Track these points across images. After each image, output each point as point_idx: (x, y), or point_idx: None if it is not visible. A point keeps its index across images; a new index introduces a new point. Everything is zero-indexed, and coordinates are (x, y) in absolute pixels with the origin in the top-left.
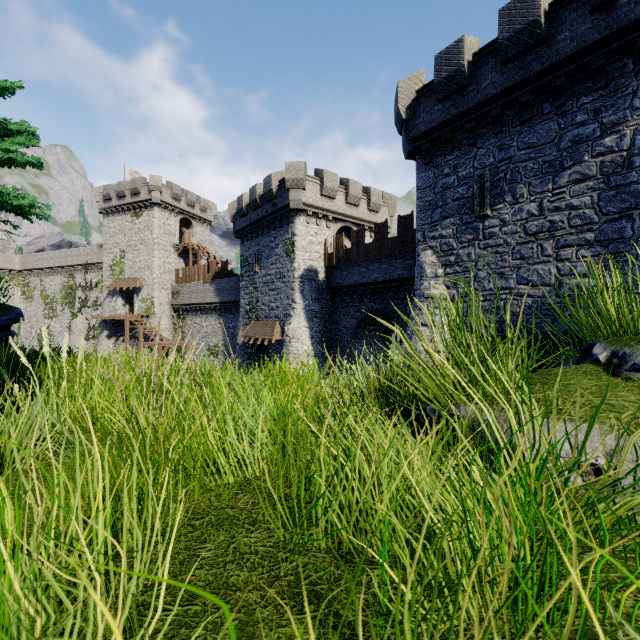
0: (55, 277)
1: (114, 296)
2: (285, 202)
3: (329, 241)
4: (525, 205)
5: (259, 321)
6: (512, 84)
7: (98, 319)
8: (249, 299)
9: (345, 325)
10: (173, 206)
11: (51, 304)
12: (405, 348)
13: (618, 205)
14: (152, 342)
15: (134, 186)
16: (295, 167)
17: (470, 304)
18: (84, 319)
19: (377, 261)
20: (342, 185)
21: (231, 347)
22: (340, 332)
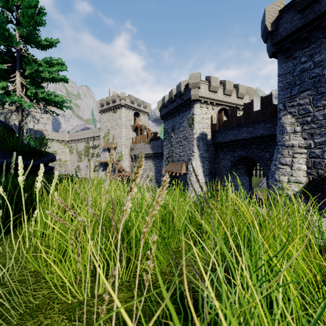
0: (81, 143)
1: (105, 151)
2: (188, 96)
3: (213, 117)
4: None
5: (173, 163)
6: None
7: (98, 162)
8: (168, 151)
9: (223, 165)
10: (131, 106)
11: (80, 155)
12: (270, 179)
13: None
14: (121, 173)
15: (113, 98)
16: (194, 76)
17: (325, 150)
18: (93, 162)
19: (245, 126)
20: (221, 84)
21: (158, 176)
22: (220, 169)
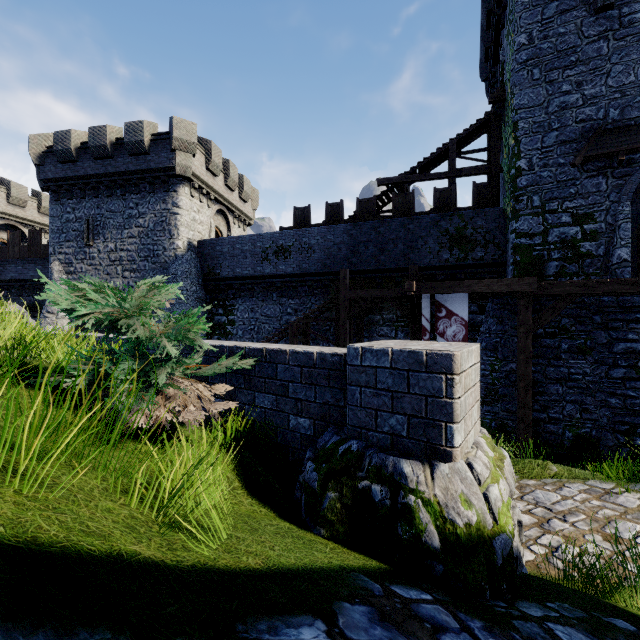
0: None
1: None
2: None
3: None
4: (110, 244)
5: None
6: (99, 173)
7: None
8: None
9: None
10: None
11: None
12: None
13: (144, 253)
14: None
15: None
16: None
17: None
18: None
19: (33, 262)
20: (3, 185)
21: None
22: None
